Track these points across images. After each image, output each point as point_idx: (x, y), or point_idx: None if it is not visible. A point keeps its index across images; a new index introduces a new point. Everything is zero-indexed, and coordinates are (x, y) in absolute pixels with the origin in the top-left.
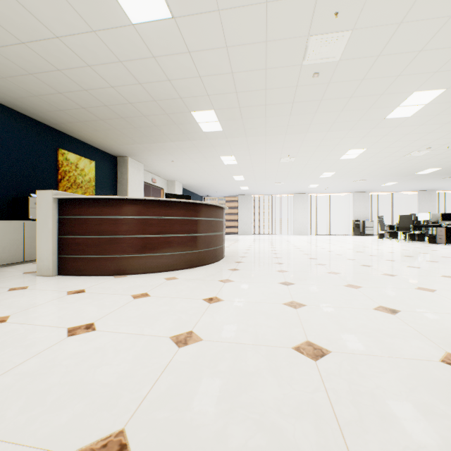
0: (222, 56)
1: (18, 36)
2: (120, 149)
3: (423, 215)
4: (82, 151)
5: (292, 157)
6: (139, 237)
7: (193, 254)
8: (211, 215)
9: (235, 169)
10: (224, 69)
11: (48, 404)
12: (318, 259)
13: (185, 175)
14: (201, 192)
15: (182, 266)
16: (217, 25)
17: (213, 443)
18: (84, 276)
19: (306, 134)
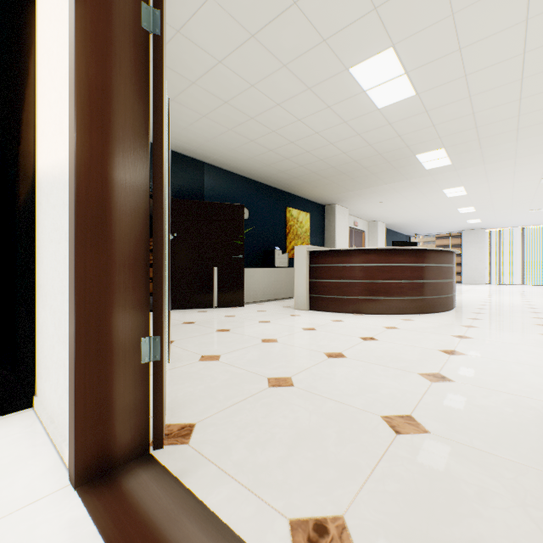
0: (462, 104)
1: (291, 139)
2: (331, 198)
3: None
4: (300, 205)
5: None
6: (373, 282)
7: (423, 300)
8: (441, 261)
9: (461, 200)
10: (463, 113)
11: (388, 360)
12: None
13: (391, 214)
14: (406, 230)
15: (412, 310)
16: (461, 85)
17: (497, 385)
18: (328, 312)
19: None
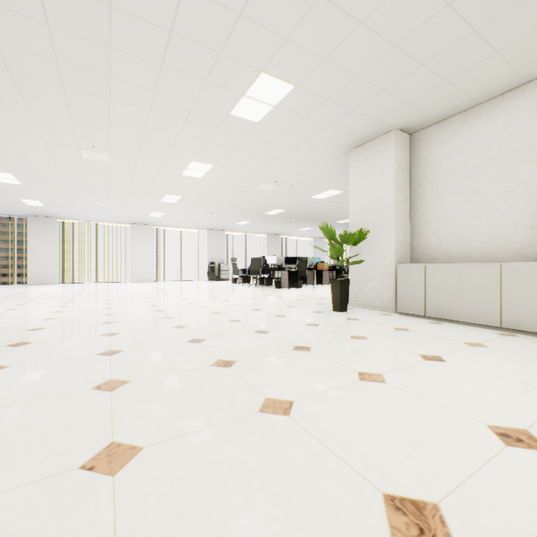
0: None
1: None
2: None
3: (271, 258)
4: None
5: (104, 152)
6: None
7: None
8: None
9: None
10: None
11: None
12: (120, 335)
13: None
14: None
15: None
16: None
17: None
18: None
19: (110, 101)
